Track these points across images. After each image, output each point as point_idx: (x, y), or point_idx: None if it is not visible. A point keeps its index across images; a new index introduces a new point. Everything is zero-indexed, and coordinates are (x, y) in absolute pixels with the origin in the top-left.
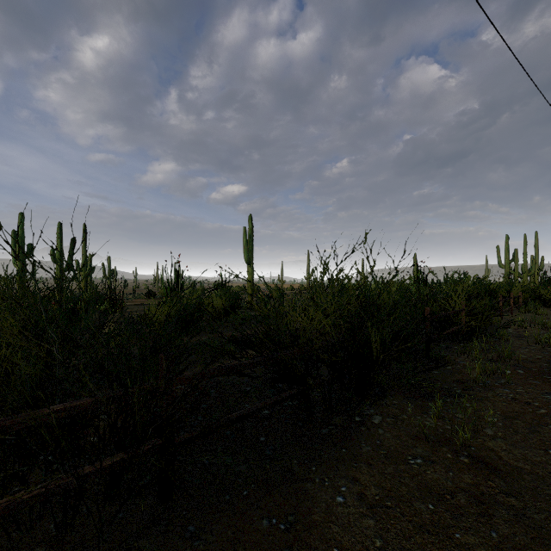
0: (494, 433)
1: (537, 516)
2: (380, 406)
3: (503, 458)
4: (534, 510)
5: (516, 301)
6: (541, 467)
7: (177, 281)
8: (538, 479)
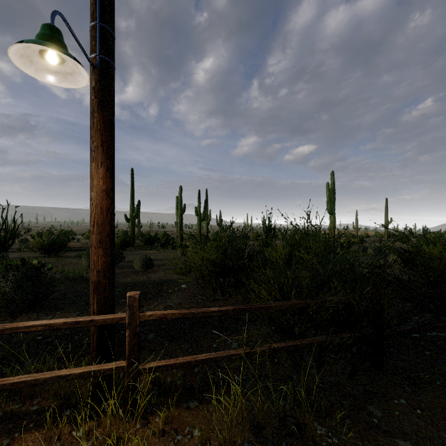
0: None
1: None
2: None
3: None
4: None
5: None
6: None
7: (270, 228)
8: None
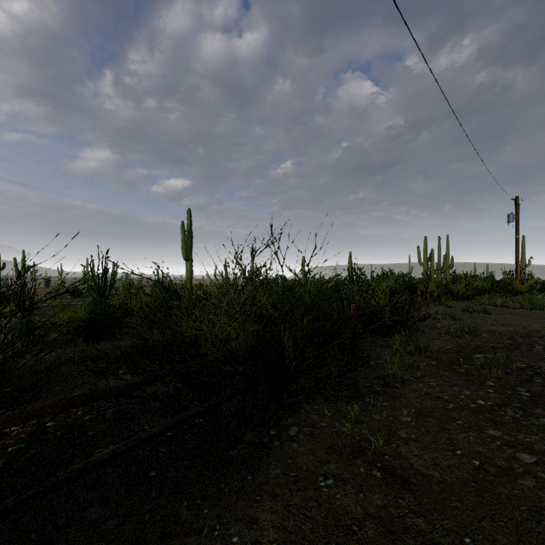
0: (408, 435)
1: (445, 541)
2: (299, 414)
3: (414, 466)
4: (441, 533)
5: (431, 295)
6: (449, 472)
7: (105, 279)
8: (446, 488)
